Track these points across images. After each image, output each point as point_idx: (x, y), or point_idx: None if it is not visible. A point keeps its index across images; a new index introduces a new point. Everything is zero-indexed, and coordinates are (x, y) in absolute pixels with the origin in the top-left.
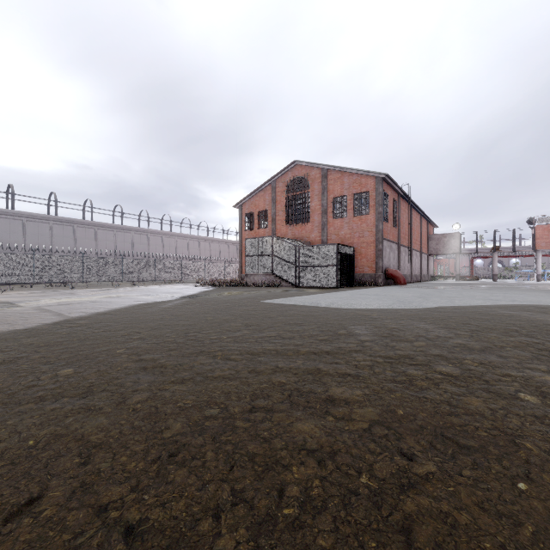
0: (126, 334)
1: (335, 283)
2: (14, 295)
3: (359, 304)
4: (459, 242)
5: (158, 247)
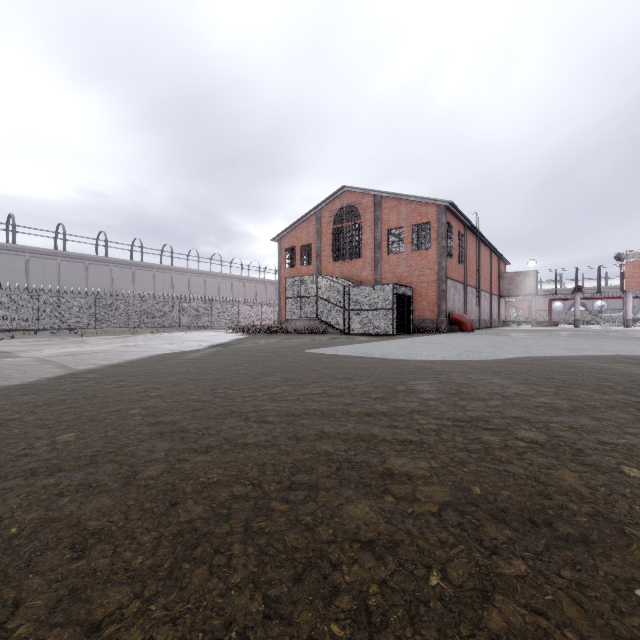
0: (142, 391)
1: (391, 329)
2: (14, 343)
3: (420, 355)
4: (535, 282)
5: (184, 287)
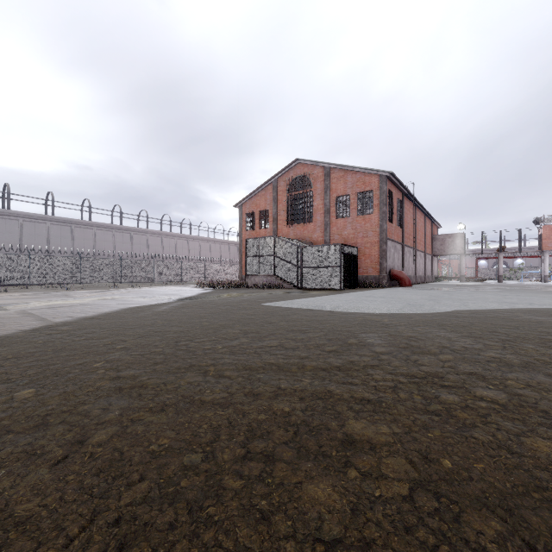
0: (110, 343)
1: (339, 284)
2: (5, 297)
3: (367, 308)
4: (464, 243)
5: (158, 247)
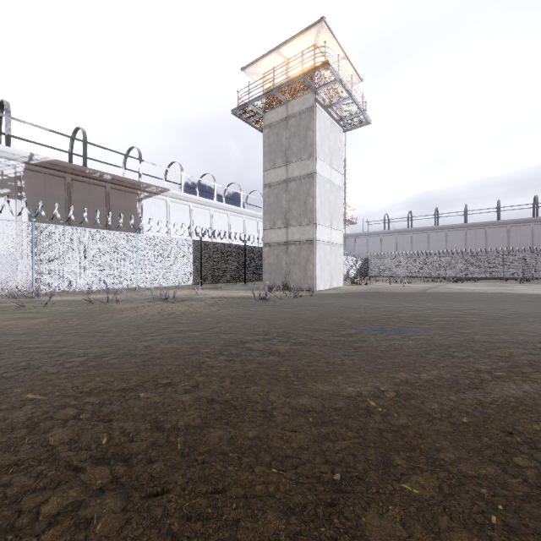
0: (416, 297)
1: None
2: (464, 284)
3: None
4: None
5: None
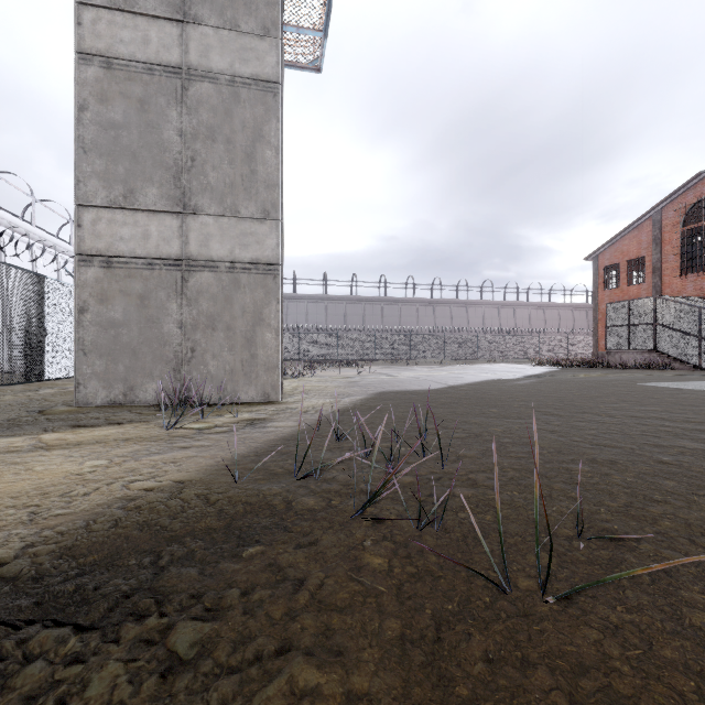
0: (508, 398)
1: None
2: (374, 369)
3: None
4: None
5: (478, 319)
